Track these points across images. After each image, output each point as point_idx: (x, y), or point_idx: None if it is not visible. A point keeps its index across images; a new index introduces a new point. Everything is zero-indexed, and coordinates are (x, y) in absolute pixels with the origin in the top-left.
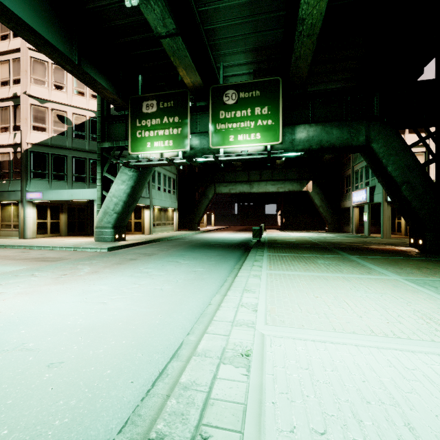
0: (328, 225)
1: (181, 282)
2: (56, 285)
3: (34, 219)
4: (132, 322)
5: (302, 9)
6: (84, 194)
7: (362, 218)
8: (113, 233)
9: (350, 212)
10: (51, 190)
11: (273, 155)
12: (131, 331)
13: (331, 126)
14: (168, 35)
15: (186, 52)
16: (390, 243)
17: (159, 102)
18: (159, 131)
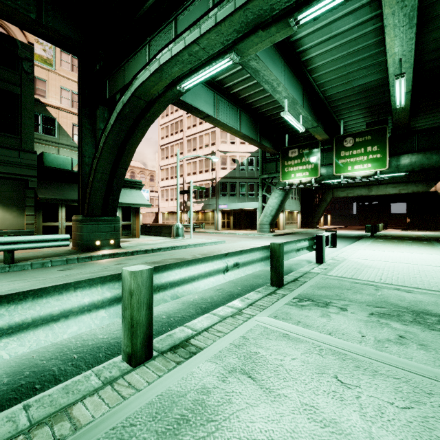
0: None
1: None
2: None
3: (221, 219)
4: None
5: (394, 106)
6: (251, 205)
7: None
8: (269, 228)
9: None
10: (232, 203)
11: (380, 179)
12: None
13: (431, 153)
14: (312, 127)
15: (321, 130)
16: None
17: (299, 149)
18: (299, 167)
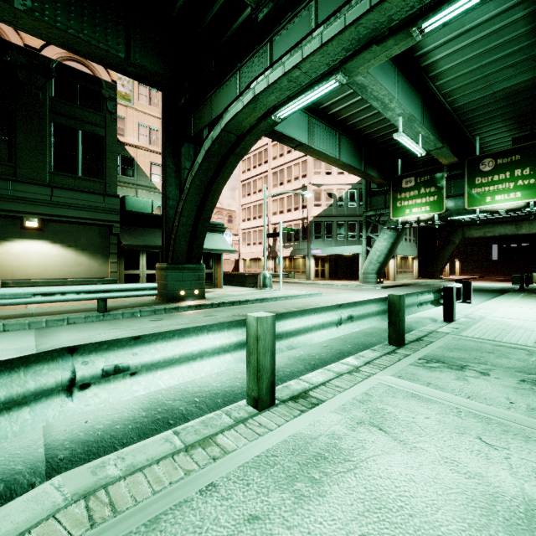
0: None
1: None
2: None
3: (314, 267)
4: None
5: None
6: (351, 250)
7: None
8: (376, 277)
9: None
10: (327, 248)
11: (535, 212)
12: None
13: None
14: (435, 149)
15: (448, 151)
16: None
17: (416, 178)
18: (417, 200)
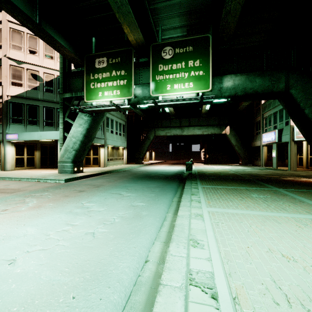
0: (241, 159)
1: (118, 222)
2: None
3: (13, 155)
4: None
5: None
6: (50, 135)
7: (269, 155)
8: (72, 166)
9: (260, 150)
10: (24, 132)
11: (205, 100)
12: None
13: (254, 75)
14: None
15: (129, 8)
16: (301, 175)
17: (108, 58)
18: (109, 83)
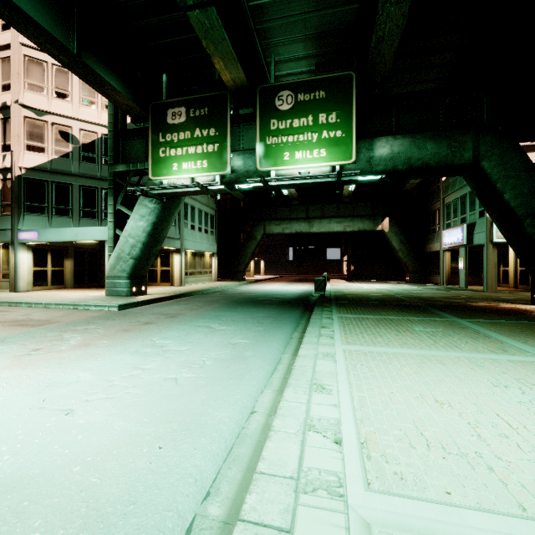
0: (409, 274)
1: (210, 364)
2: (11, 371)
3: (29, 266)
4: (100, 465)
5: None
6: (92, 234)
7: (455, 266)
8: (129, 285)
9: (440, 258)
10: (49, 229)
11: (345, 178)
12: (90, 492)
13: (424, 138)
14: (196, 4)
15: (223, 32)
16: (501, 299)
17: (189, 109)
18: (189, 148)
